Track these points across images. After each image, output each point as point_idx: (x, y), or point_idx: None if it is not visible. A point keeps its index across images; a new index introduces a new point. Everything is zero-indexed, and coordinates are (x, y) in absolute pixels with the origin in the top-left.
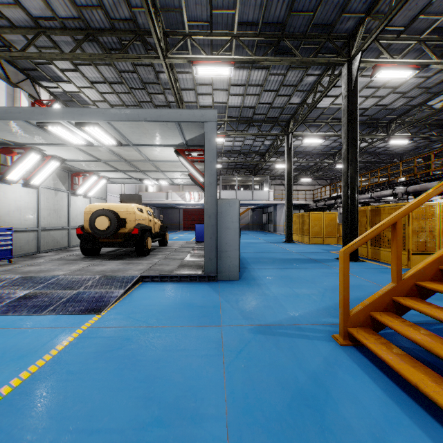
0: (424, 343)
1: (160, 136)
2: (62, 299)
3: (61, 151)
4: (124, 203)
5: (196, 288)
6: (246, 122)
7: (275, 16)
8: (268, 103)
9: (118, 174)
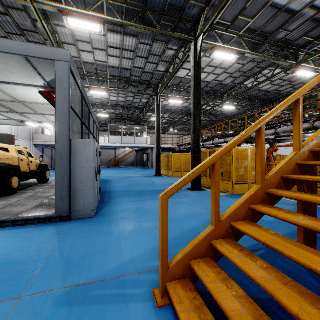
0: (236, 319)
1: (14, 73)
2: None
3: None
4: None
5: (39, 232)
6: (125, 81)
7: None
8: (141, 68)
9: None
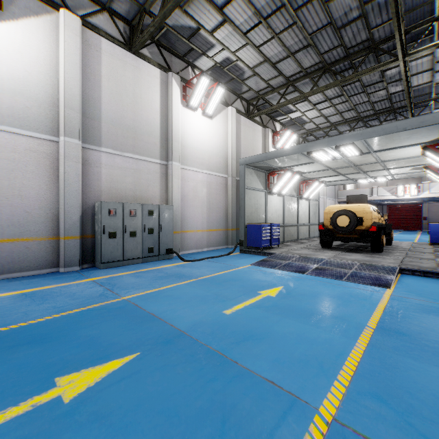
0: None
1: (410, 139)
2: (346, 274)
3: (305, 167)
4: (351, 203)
5: None
6: None
7: None
8: None
9: (337, 177)
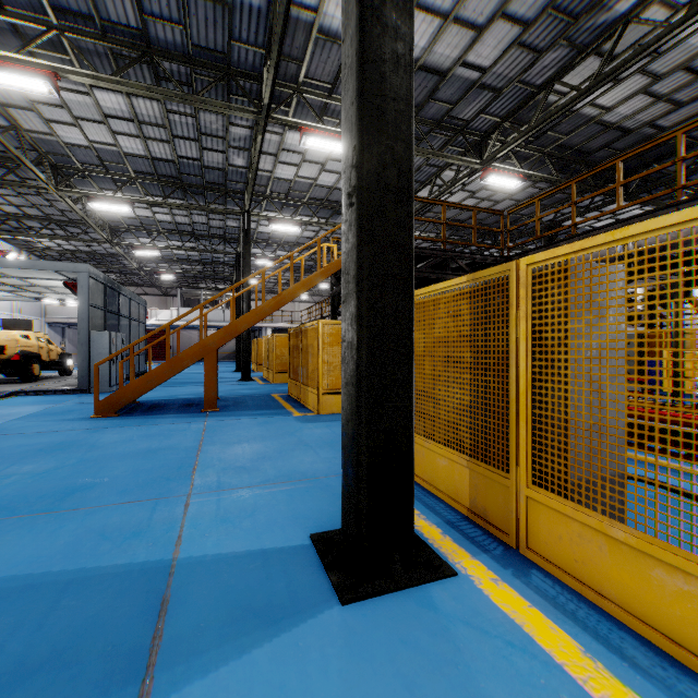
0: None
1: (42, 274)
2: None
3: None
4: (9, 328)
5: (65, 396)
6: (188, 235)
7: (168, 172)
8: (204, 223)
9: (2, 292)
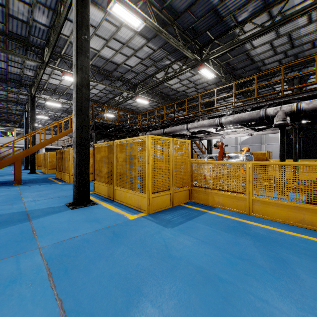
0: None
1: None
2: None
3: None
4: None
5: None
6: None
7: None
8: (5, 94)
9: None
